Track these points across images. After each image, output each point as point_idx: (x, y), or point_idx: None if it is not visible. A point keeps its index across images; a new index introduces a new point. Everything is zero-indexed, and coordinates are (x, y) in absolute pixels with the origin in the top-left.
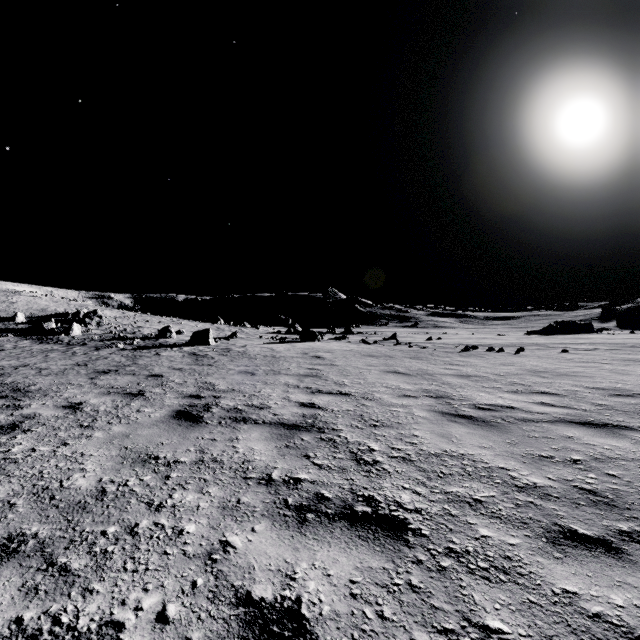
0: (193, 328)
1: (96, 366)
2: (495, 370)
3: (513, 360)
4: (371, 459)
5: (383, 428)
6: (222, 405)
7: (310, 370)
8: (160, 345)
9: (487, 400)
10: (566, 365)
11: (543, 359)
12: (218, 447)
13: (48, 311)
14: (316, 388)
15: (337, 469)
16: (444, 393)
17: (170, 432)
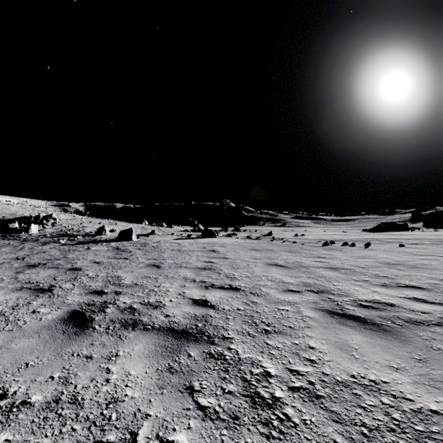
0: (124, 227)
1: (31, 260)
2: (356, 262)
3: (366, 253)
4: (268, 394)
5: (275, 335)
6: (119, 303)
7: (206, 263)
8: (93, 241)
9: (364, 295)
10: (411, 258)
11: (389, 252)
12: (89, 371)
13: (16, 215)
14: (210, 282)
15: (226, 418)
16: (323, 287)
17: (47, 344)
